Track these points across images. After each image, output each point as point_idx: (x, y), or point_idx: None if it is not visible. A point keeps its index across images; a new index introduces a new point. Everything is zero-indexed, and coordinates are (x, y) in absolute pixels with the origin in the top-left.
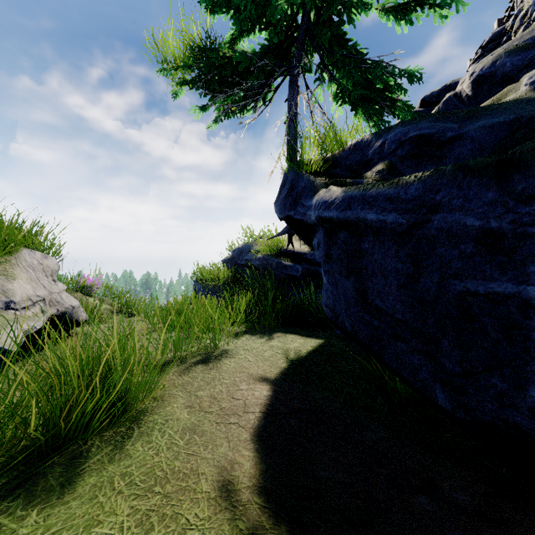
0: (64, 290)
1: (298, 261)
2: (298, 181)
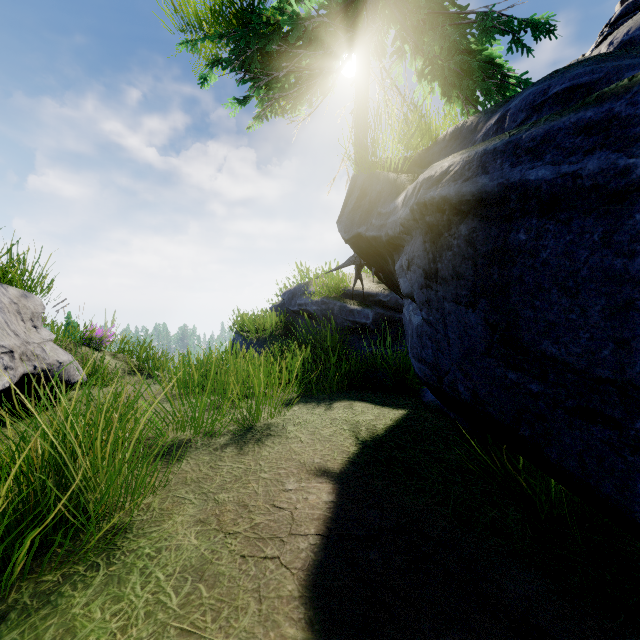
0: (51, 340)
1: (368, 304)
2: (371, 185)
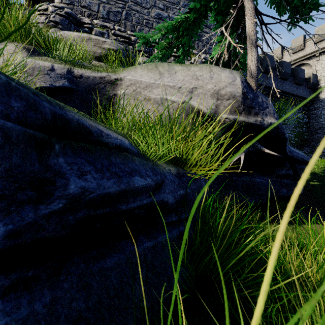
0: None
1: None
2: None
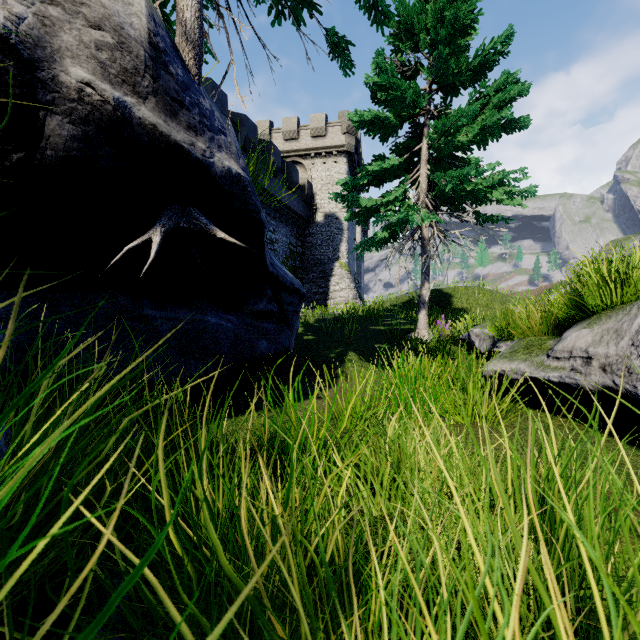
0: None
1: None
2: None
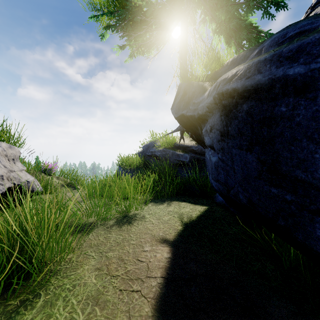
0: (23, 170)
1: (187, 151)
2: (189, 88)
